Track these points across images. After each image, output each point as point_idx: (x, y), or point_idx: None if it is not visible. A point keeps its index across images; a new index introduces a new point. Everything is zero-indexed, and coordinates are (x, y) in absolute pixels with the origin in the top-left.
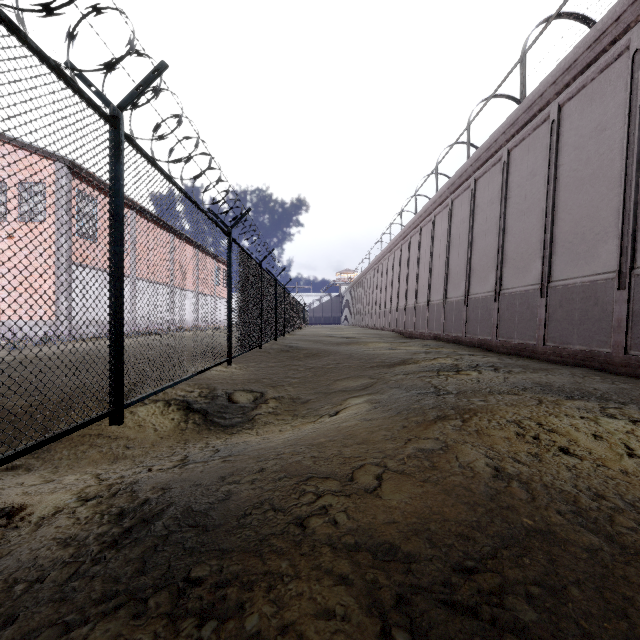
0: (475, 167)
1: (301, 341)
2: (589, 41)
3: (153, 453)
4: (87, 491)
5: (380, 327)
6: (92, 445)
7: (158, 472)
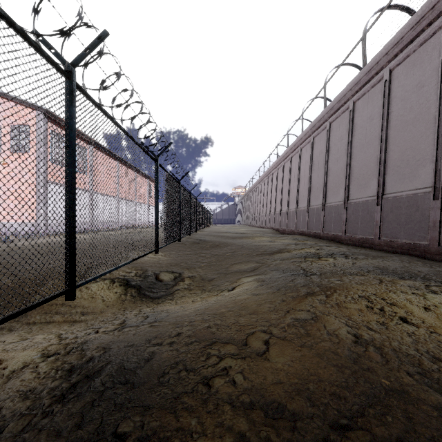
0: (330, 114)
1: (208, 236)
2: (412, 23)
3: (101, 318)
4: (49, 349)
5: (263, 226)
6: (57, 312)
7: (102, 334)
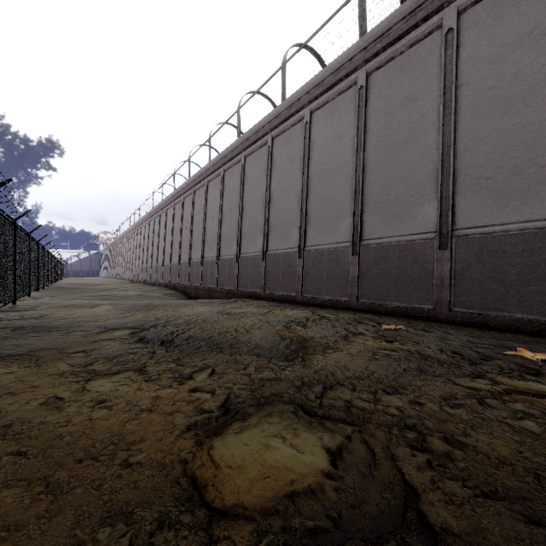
0: (154, 213)
1: (66, 285)
2: (168, 198)
3: None
4: None
5: (124, 278)
6: None
7: None
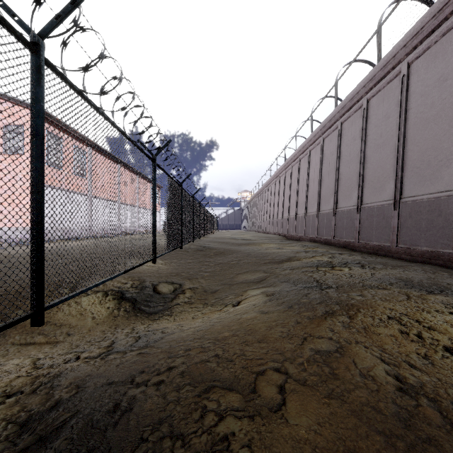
0: (341, 113)
1: (212, 242)
2: (434, 11)
3: (88, 337)
4: (13, 384)
5: (270, 232)
6: (40, 329)
7: (82, 363)
